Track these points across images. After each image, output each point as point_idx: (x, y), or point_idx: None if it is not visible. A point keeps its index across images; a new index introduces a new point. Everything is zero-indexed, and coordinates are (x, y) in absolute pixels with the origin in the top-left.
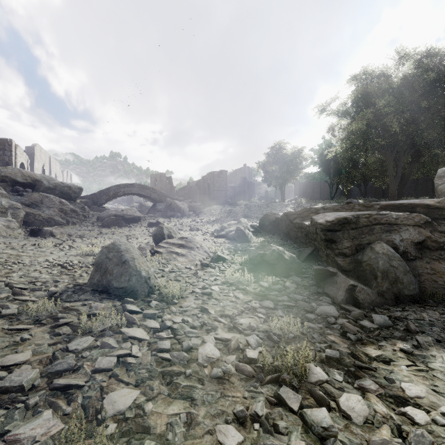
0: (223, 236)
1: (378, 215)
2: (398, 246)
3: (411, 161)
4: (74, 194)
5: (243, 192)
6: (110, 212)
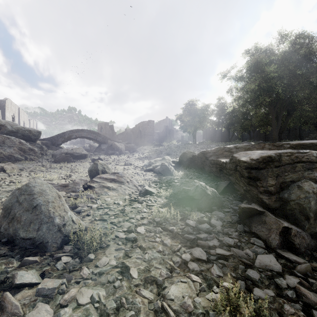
0: (151, 170)
1: (299, 153)
2: None
3: (288, 114)
4: (33, 136)
5: (166, 137)
6: (62, 150)
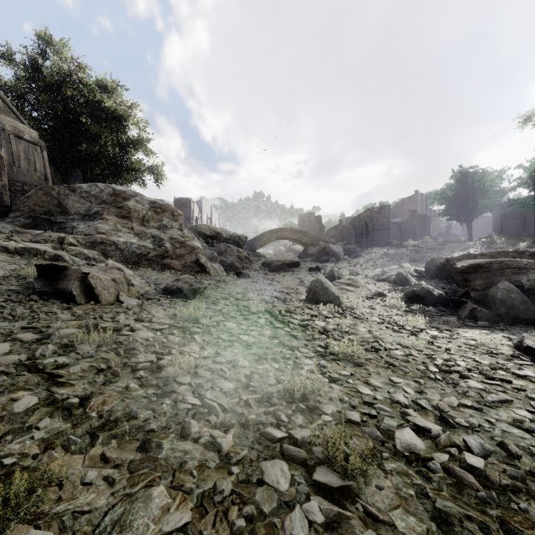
0: (384, 280)
1: (510, 261)
2: (524, 284)
3: None
4: (241, 242)
5: (413, 230)
6: (273, 258)
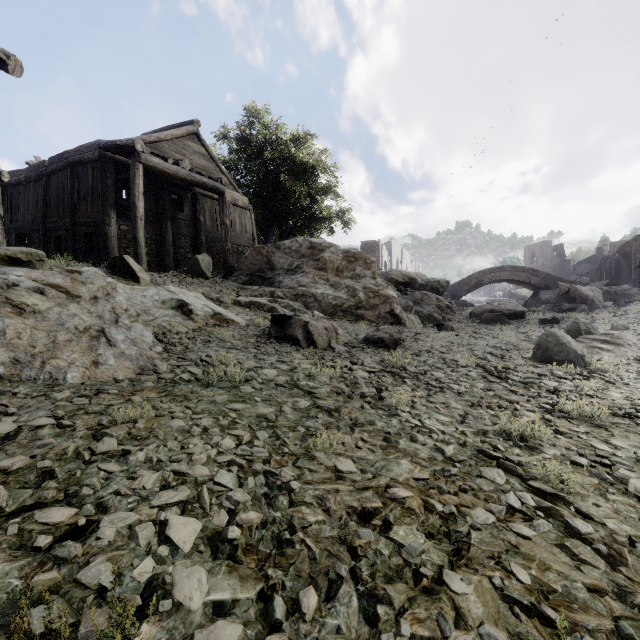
0: None
1: None
2: None
3: None
4: (441, 289)
5: None
6: (484, 307)
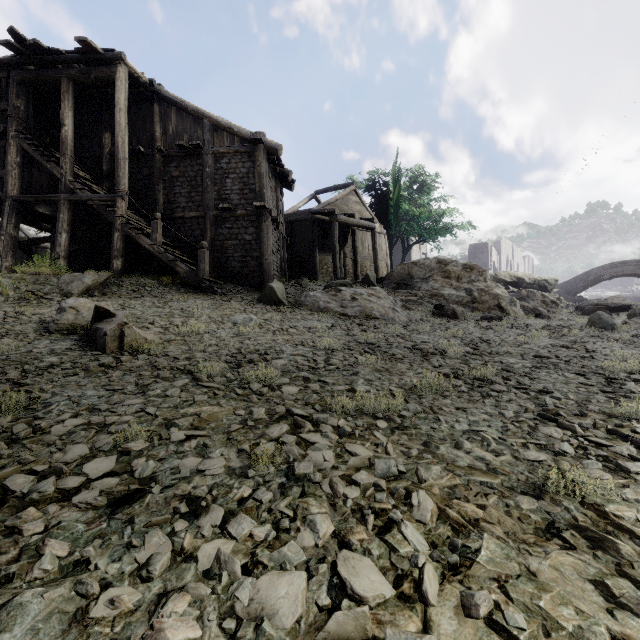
0: None
1: None
2: None
3: None
4: (549, 286)
5: None
6: (591, 301)
